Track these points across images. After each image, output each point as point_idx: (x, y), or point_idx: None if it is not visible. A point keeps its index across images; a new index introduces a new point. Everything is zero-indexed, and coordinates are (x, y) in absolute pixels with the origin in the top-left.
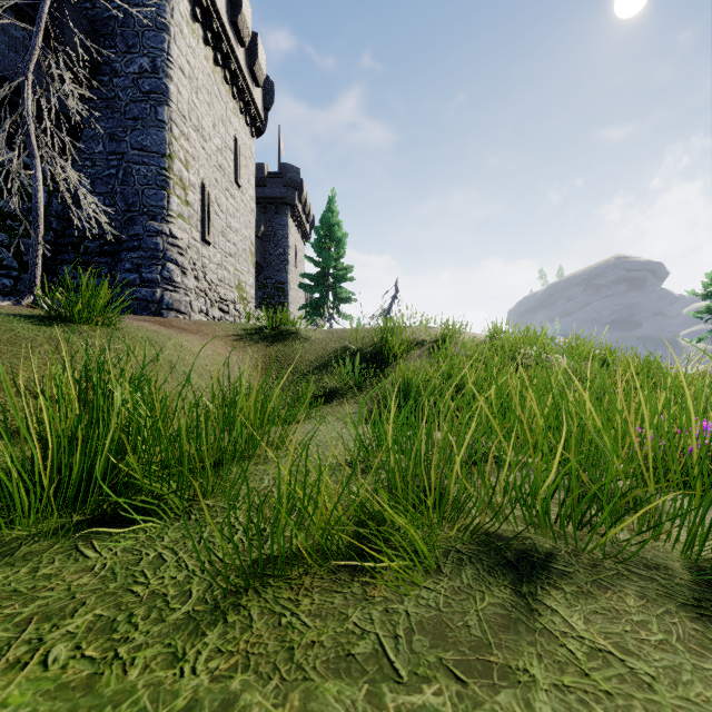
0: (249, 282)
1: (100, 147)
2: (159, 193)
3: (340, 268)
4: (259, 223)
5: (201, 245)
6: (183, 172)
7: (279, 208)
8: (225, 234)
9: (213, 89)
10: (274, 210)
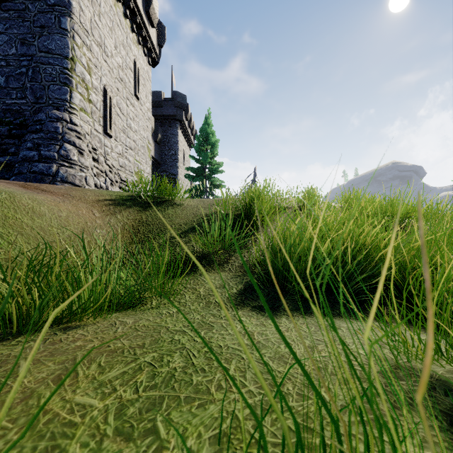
0: (147, 170)
1: (13, 50)
2: (62, 88)
3: (214, 164)
4: (157, 132)
5: (104, 136)
6: (85, 75)
7: (172, 123)
8: (125, 131)
9: (114, 18)
10: (168, 124)
